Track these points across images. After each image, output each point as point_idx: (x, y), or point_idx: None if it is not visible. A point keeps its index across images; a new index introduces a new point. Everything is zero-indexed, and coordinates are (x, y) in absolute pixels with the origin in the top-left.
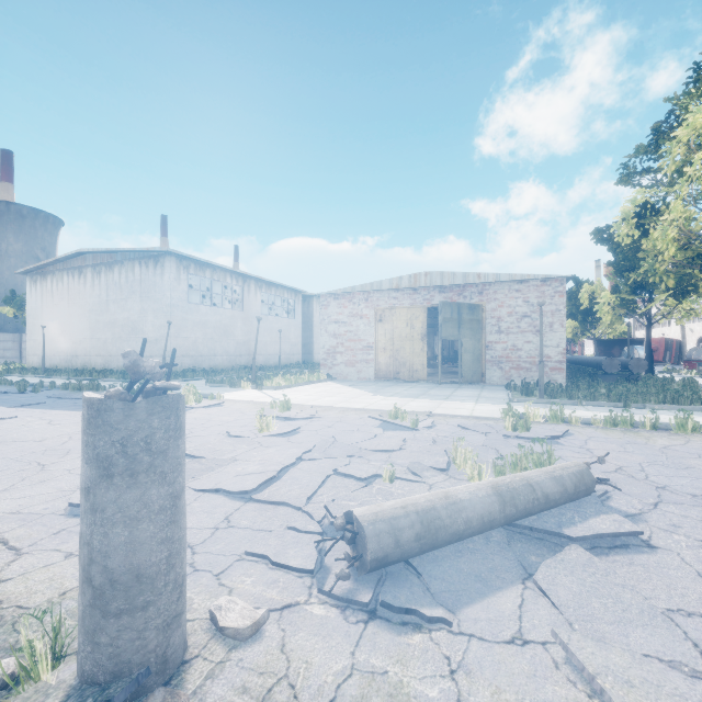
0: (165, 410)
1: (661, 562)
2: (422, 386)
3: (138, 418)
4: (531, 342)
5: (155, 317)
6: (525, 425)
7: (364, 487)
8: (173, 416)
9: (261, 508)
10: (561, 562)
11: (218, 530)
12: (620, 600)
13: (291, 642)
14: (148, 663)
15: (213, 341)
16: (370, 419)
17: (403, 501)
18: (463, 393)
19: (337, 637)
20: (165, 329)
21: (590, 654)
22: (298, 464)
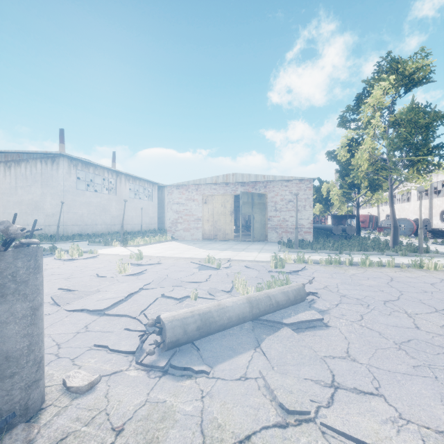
0: (26, 256)
1: (329, 333)
2: (230, 243)
3: (7, 261)
4: (293, 217)
5: (52, 198)
6: (282, 264)
7: (178, 303)
8: (33, 260)
9: (110, 319)
10: (276, 336)
11: (79, 333)
12: (301, 353)
13: (112, 391)
14: (14, 409)
15: (95, 215)
16: (192, 264)
17: (192, 309)
18: (253, 247)
19: (141, 386)
20: (59, 207)
21: (275, 380)
22: (140, 292)
